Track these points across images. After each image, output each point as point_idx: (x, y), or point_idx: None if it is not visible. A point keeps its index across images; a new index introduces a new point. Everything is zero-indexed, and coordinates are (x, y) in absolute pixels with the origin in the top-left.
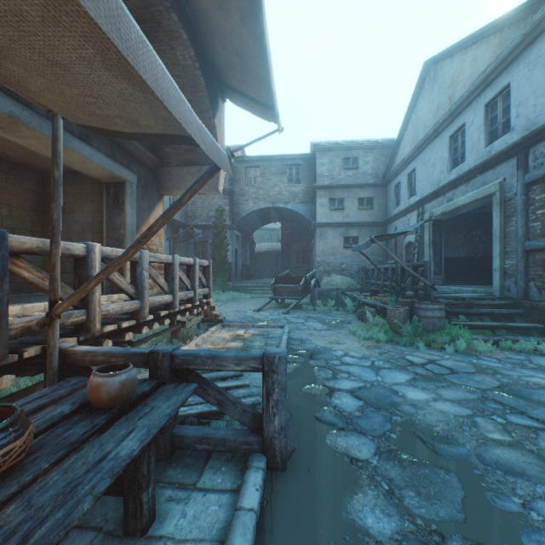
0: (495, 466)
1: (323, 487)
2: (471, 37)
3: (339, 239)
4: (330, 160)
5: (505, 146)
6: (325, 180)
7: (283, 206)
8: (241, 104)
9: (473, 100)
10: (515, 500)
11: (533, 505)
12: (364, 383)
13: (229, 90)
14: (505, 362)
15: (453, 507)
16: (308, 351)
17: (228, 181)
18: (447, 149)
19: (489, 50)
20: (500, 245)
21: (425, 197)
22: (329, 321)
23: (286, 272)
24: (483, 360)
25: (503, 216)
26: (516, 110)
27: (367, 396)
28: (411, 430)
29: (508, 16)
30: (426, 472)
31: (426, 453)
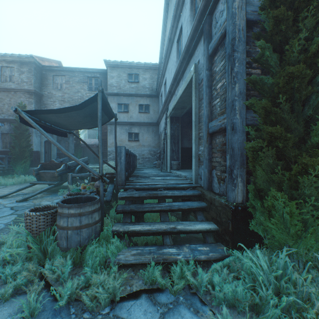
0: None
1: None
2: None
3: (125, 134)
4: (118, 74)
5: (194, 19)
6: (115, 89)
7: None
8: None
9: None
10: None
11: None
12: None
13: None
14: None
15: None
16: None
17: (34, 84)
18: (176, 53)
19: None
20: (195, 131)
21: (166, 98)
22: None
23: (63, 158)
24: None
25: (198, 100)
26: None
27: None
28: None
29: None
30: None
31: None
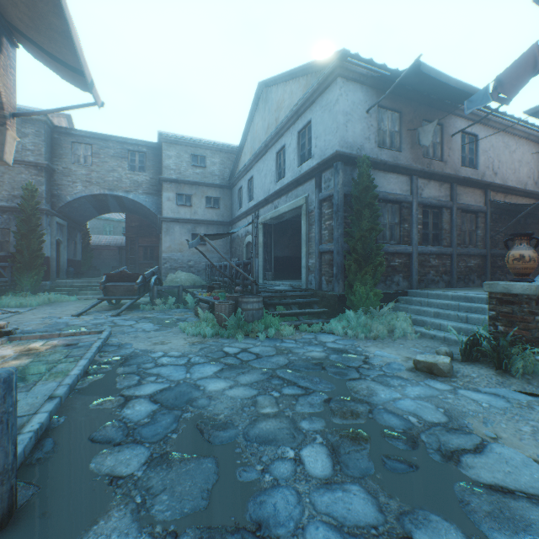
0: (255, 439)
1: (54, 532)
2: (289, 73)
3: (187, 236)
4: (178, 154)
5: (308, 169)
6: (173, 174)
7: (124, 195)
8: (41, 56)
9: (291, 127)
10: (258, 468)
11: (270, 467)
12: (169, 384)
13: (19, 32)
14: (300, 342)
15: (202, 497)
16: (122, 357)
17: (45, 155)
18: (275, 163)
19: (300, 88)
20: (306, 247)
21: (259, 203)
22: (164, 320)
23: (123, 268)
24: (285, 343)
25: (308, 224)
26: (315, 141)
27: (167, 397)
28: (196, 424)
29: (311, 66)
30: (191, 466)
31: (200, 445)
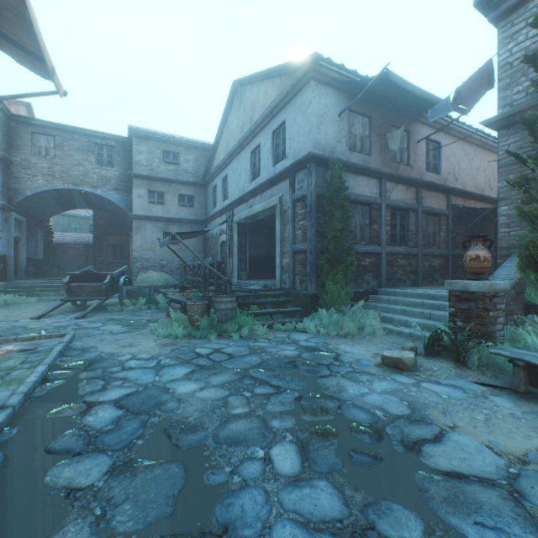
0: (225, 441)
1: None
2: (263, 73)
3: (159, 234)
4: (150, 149)
5: (282, 169)
6: (144, 170)
7: (91, 190)
8: None
9: (266, 127)
10: (227, 469)
11: (239, 468)
12: (137, 388)
13: None
14: (273, 341)
15: (167, 504)
16: (86, 361)
17: (0, 145)
18: (249, 163)
19: (274, 89)
20: (280, 247)
21: (234, 202)
22: (134, 322)
23: (89, 268)
24: (258, 342)
25: (282, 224)
26: (289, 142)
27: (134, 402)
28: (164, 429)
29: (285, 67)
30: (157, 473)
31: (167, 450)
